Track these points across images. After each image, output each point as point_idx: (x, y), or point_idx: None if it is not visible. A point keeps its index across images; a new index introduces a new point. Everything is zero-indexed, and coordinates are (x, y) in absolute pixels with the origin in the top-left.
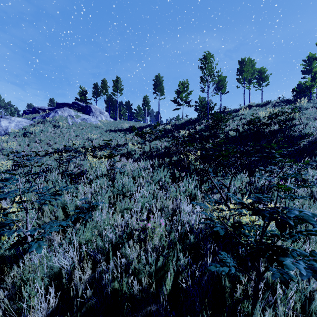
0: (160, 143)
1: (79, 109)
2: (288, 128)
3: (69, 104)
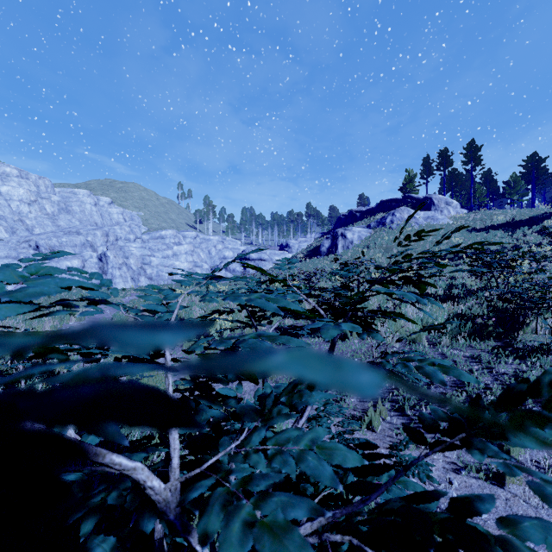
0: None
1: (413, 204)
2: None
3: (397, 200)
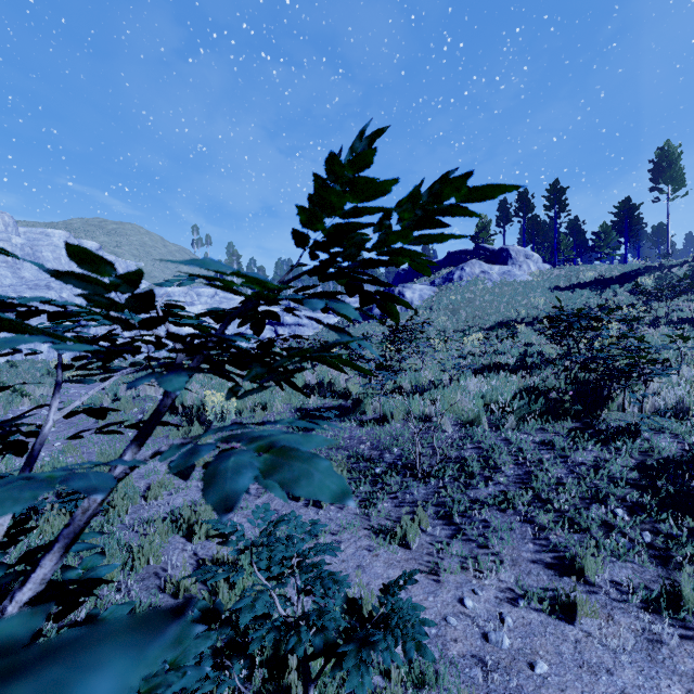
0: (685, 303)
1: (487, 257)
2: None
3: (468, 252)
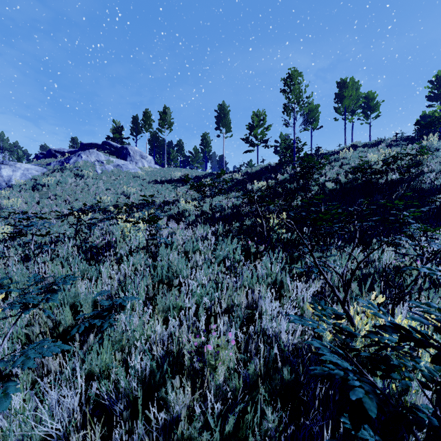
0: (226, 200)
1: (112, 152)
2: (413, 177)
3: (98, 145)
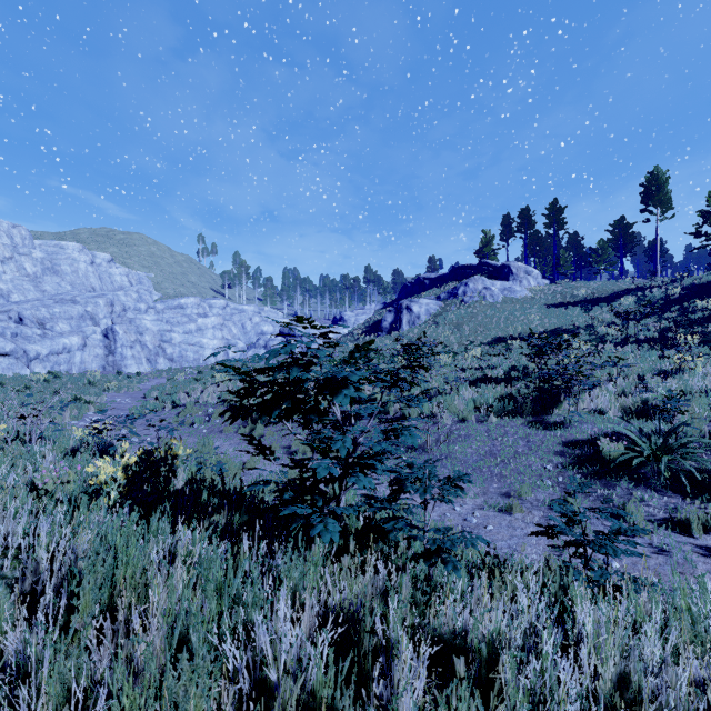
0: (654, 323)
1: (489, 273)
2: None
3: (472, 266)
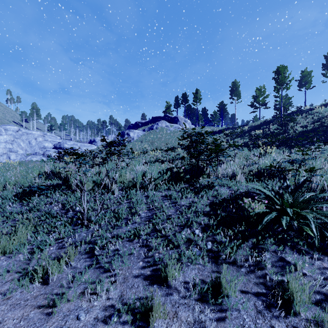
0: (240, 140)
1: (169, 120)
2: None
3: (161, 117)
